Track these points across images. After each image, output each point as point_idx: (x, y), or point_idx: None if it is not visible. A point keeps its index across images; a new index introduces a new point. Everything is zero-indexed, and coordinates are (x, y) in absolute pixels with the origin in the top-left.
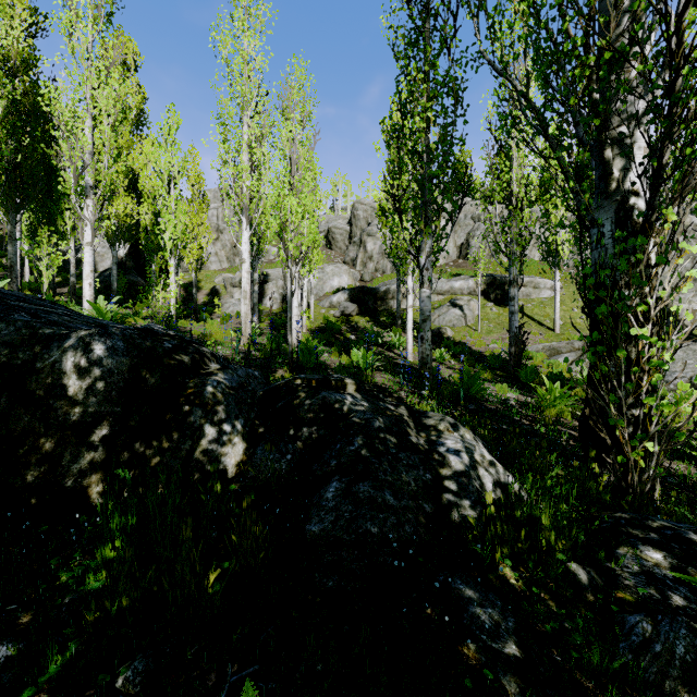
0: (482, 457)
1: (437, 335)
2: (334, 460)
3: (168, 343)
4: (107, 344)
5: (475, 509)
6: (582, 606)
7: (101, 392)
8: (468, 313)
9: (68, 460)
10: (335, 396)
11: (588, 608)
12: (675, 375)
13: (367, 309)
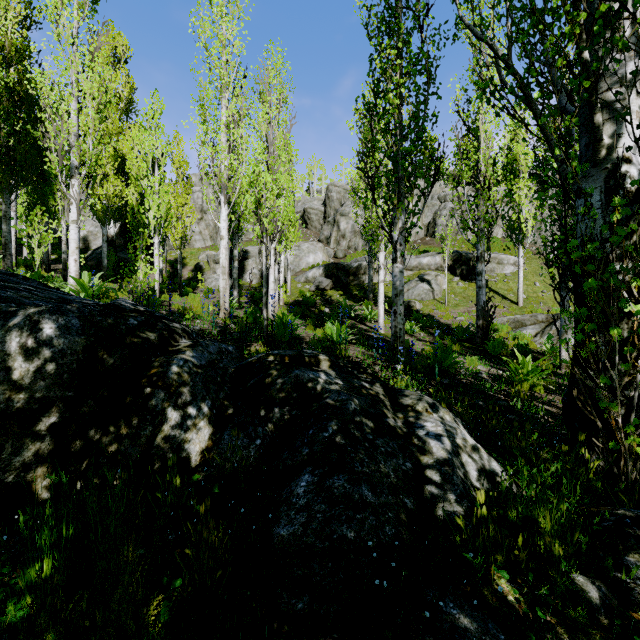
0: (465, 442)
1: (406, 309)
2: (306, 447)
3: (133, 320)
4: (59, 322)
5: (461, 504)
6: (595, 632)
7: (51, 375)
8: (436, 287)
9: (9, 452)
10: (309, 375)
11: (604, 635)
12: None
13: (340, 284)
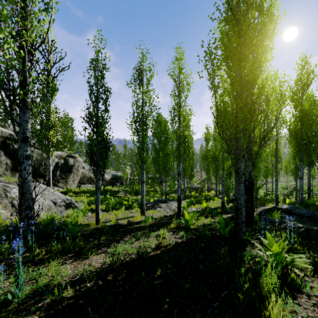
0: None
1: None
2: None
3: None
4: None
5: None
6: None
7: None
8: None
9: None
10: None
11: None
12: (59, 201)
13: None
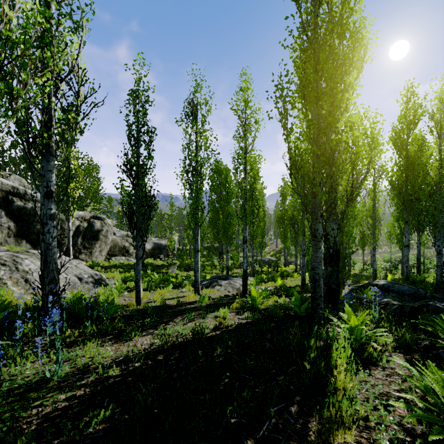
0: None
1: None
2: None
3: None
4: None
5: None
6: None
7: None
8: None
9: None
10: None
11: None
12: (86, 276)
13: None
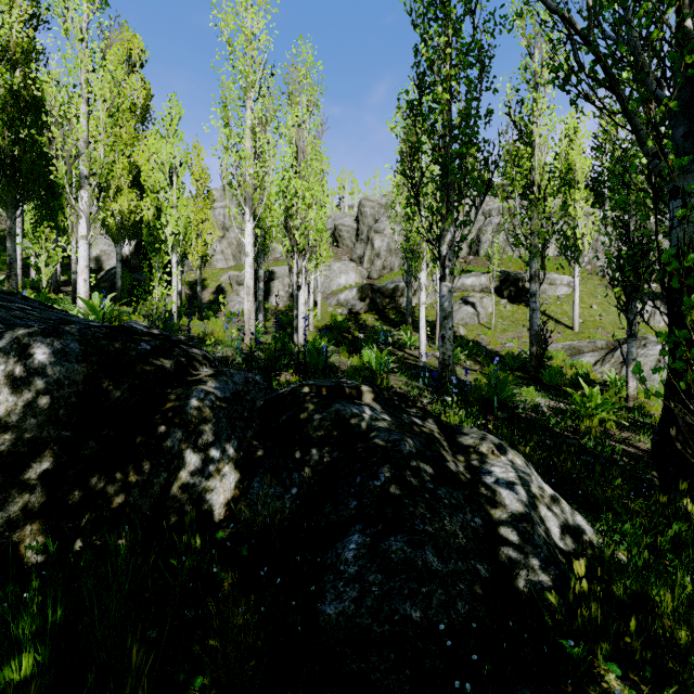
0: (542, 491)
1: None
2: (354, 499)
3: (146, 344)
4: (54, 347)
5: (548, 572)
6: None
7: (44, 411)
8: (481, 310)
9: None
10: (351, 409)
11: None
12: None
13: (375, 307)
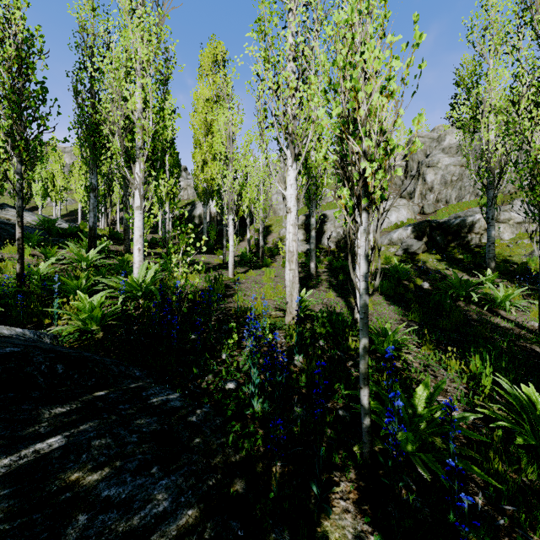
0: None
1: None
2: None
3: None
4: None
5: None
6: None
7: None
8: None
9: None
10: None
11: None
12: None
13: (435, 246)
